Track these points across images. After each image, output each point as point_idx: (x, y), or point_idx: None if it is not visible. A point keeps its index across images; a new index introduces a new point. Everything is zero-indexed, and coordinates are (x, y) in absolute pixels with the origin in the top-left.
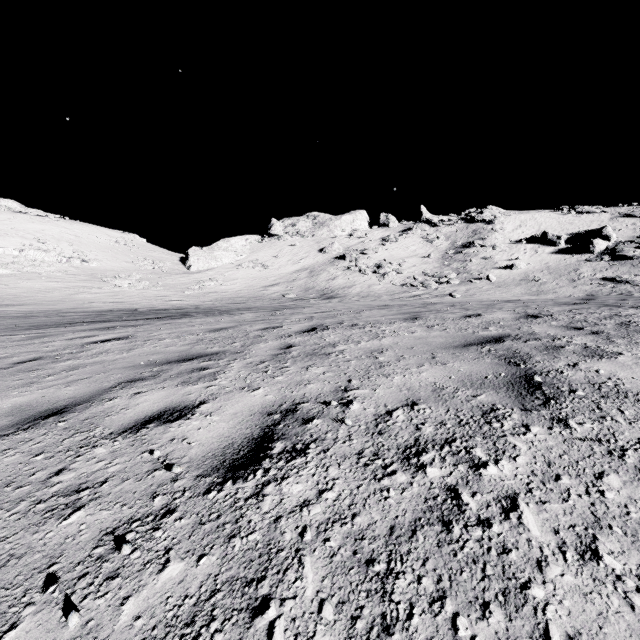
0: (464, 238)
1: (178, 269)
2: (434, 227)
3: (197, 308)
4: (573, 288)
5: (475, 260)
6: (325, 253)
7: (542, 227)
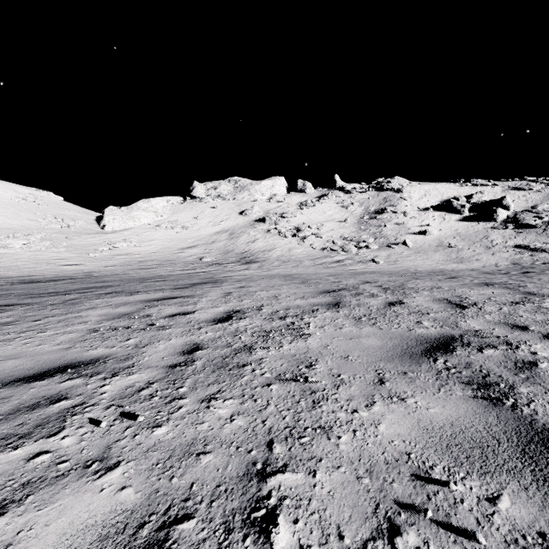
0: (376, 205)
1: (91, 228)
2: (348, 194)
3: (82, 278)
4: (492, 255)
5: (389, 225)
6: (245, 216)
7: (444, 196)
